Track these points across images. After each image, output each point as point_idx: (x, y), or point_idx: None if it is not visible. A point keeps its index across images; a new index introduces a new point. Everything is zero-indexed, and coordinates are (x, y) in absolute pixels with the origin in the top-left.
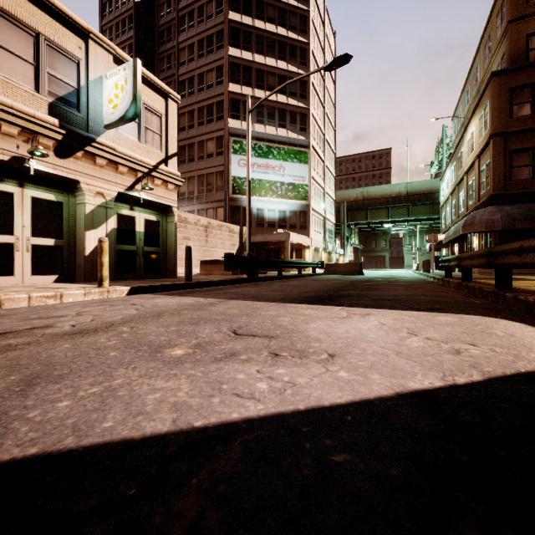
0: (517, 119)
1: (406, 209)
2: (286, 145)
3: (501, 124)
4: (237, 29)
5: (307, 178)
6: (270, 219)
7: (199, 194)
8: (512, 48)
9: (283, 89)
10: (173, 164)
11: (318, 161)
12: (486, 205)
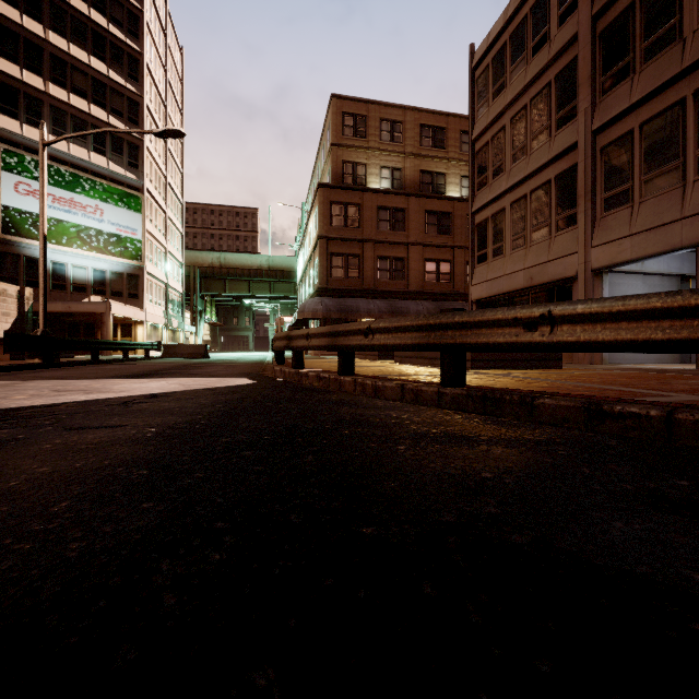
0: (335, 228)
1: (269, 285)
2: (106, 179)
3: (325, 229)
4: None
5: (139, 231)
6: (78, 280)
7: None
8: (333, 166)
9: (101, 101)
10: None
11: (156, 211)
12: (316, 295)
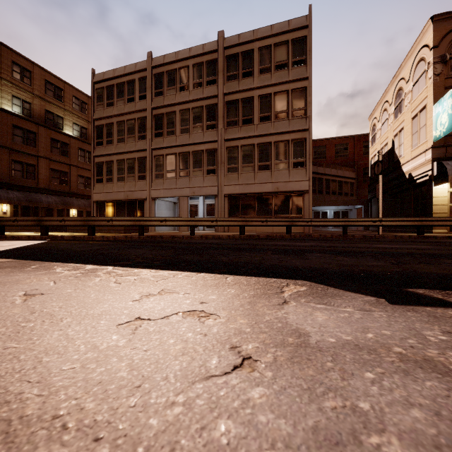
0: None
1: None
2: None
3: None
4: None
5: None
6: None
7: None
8: None
9: None
10: None
11: None
12: None
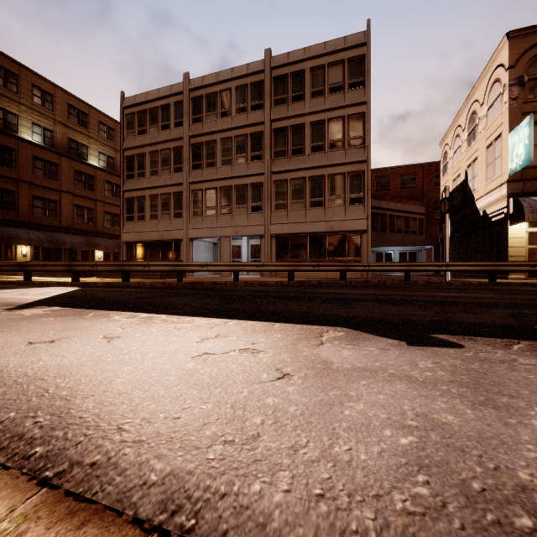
0: None
1: None
2: None
3: None
4: None
5: None
6: None
7: None
8: None
9: None
10: None
11: None
12: None
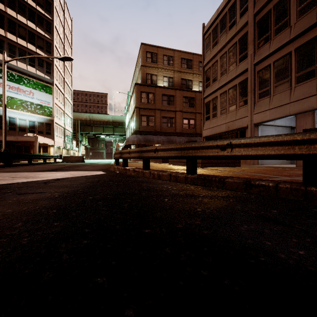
0: (143, 103)
1: (112, 129)
2: (35, 78)
3: (138, 103)
4: None
5: (51, 103)
6: (21, 125)
7: None
8: (142, 75)
9: (33, 42)
10: None
11: (59, 94)
12: (134, 134)
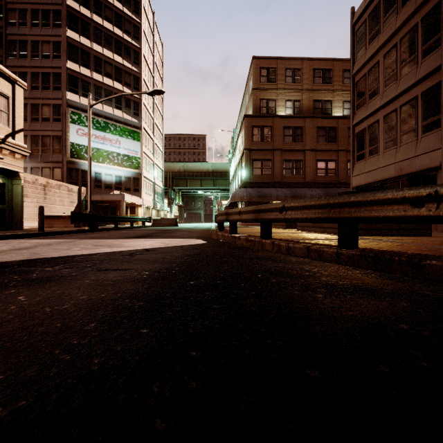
0: (255, 143)
1: (213, 181)
2: (122, 123)
3: (248, 144)
4: (76, 16)
5: (139, 152)
6: (107, 182)
7: (33, 153)
8: (254, 103)
9: (119, 79)
10: (20, 137)
11: (148, 140)
12: (243, 187)
